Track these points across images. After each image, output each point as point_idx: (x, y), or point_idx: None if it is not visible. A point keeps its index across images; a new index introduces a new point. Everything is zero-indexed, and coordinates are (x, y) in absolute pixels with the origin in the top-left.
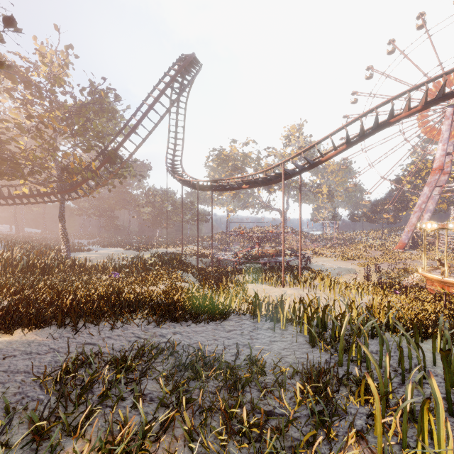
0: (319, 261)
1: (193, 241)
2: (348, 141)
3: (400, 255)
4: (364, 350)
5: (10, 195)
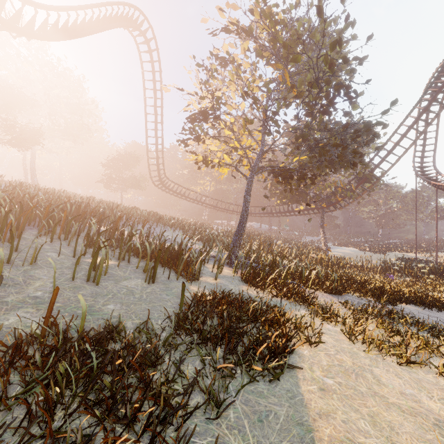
0: None
1: (439, 246)
2: None
3: None
4: None
5: (288, 210)
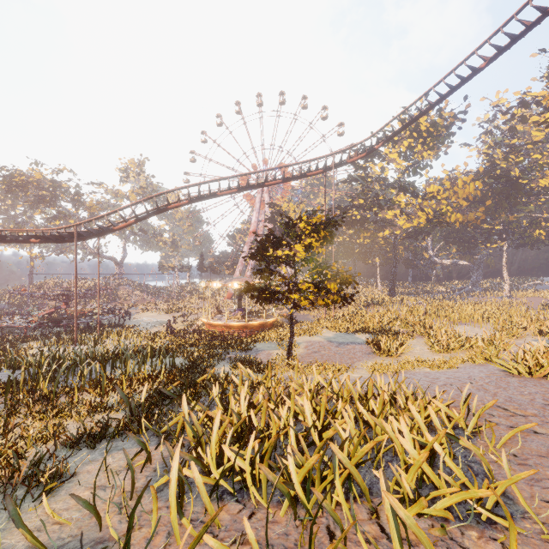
0: (143, 316)
1: None
2: (136, 217)
3: (222, 304)
4: (31, 358)
5: None
